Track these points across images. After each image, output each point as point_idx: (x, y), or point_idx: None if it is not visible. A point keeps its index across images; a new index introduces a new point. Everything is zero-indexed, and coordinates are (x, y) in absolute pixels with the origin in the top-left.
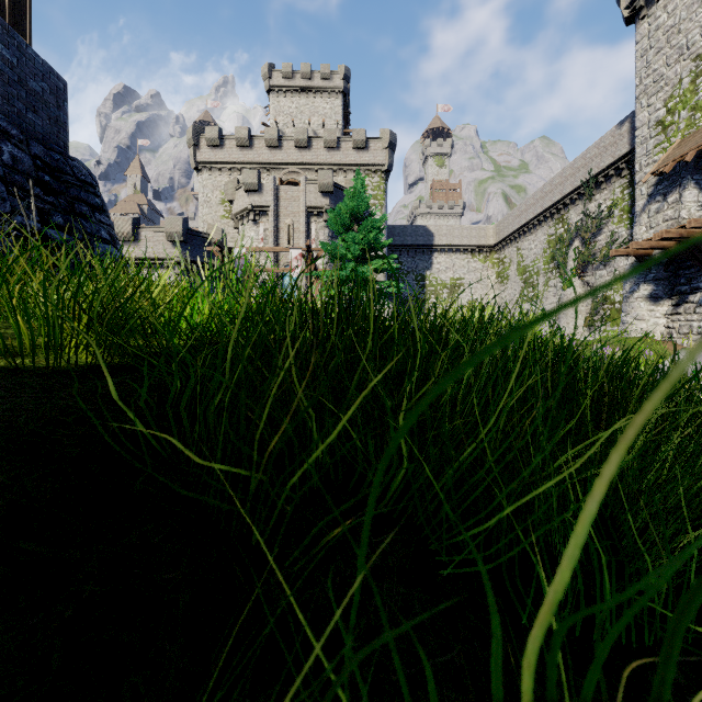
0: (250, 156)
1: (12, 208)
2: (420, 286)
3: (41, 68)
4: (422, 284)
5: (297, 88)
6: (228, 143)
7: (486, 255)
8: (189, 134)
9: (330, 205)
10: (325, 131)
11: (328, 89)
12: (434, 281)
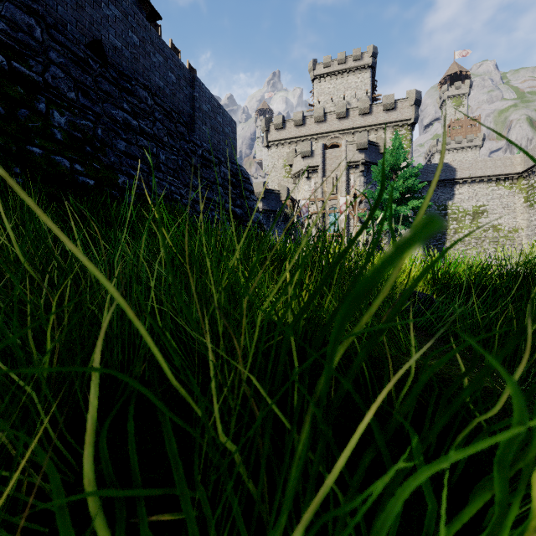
0: (303, 131)
1: (224, 200)
2: (442, 215)
3: (228, 120)
4: (444, 213)
5: (334, 72)
6: (288, 125)
7: (512, 182)
8: (263, 124)
9: (365, 159)
10: (359, 102)
11: (359, 67)
12: (456, 209)
